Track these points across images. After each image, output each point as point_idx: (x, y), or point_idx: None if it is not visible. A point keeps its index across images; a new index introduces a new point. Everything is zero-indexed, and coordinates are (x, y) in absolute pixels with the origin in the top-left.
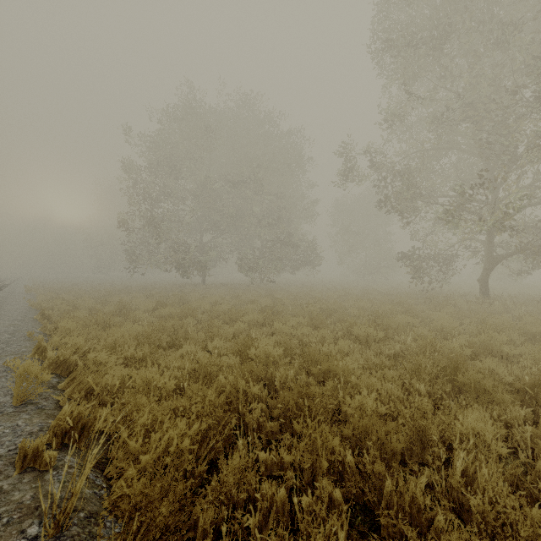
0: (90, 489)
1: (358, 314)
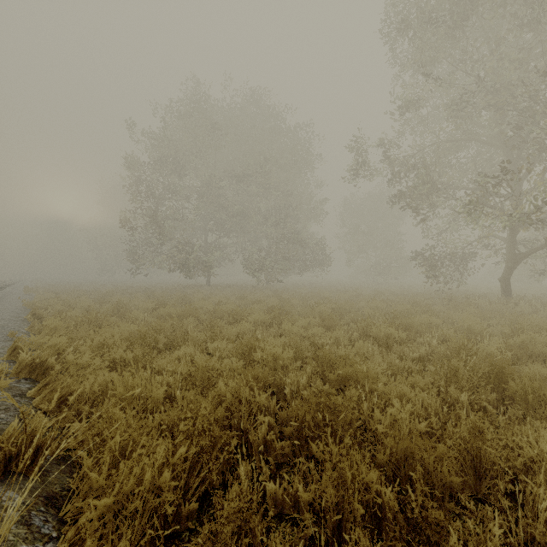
0: (30, 544)
1: (373, 315)
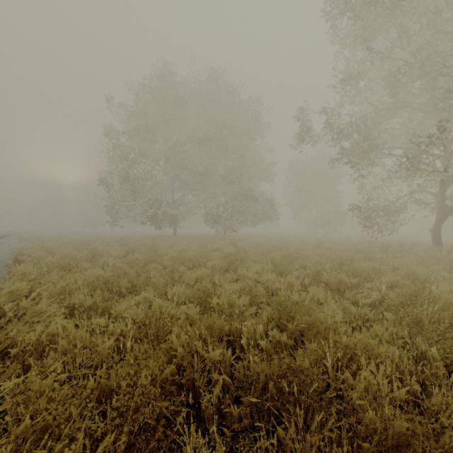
0: None
1: (321, 261)
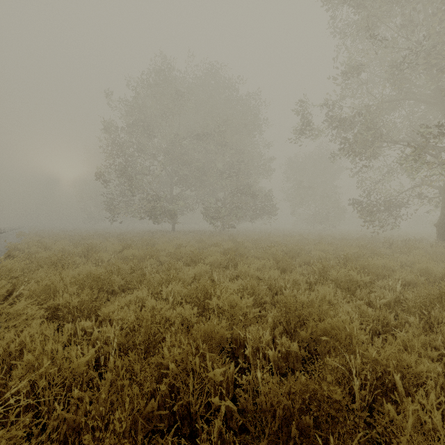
0: None
1: (324, 257)
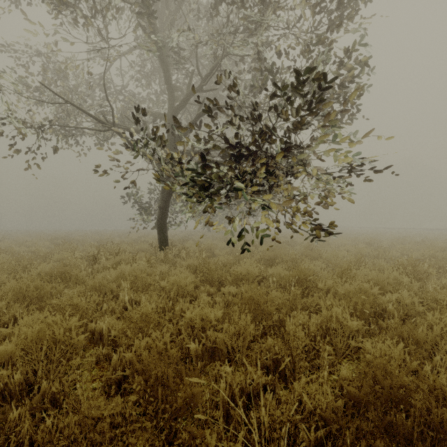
0: None
1: None
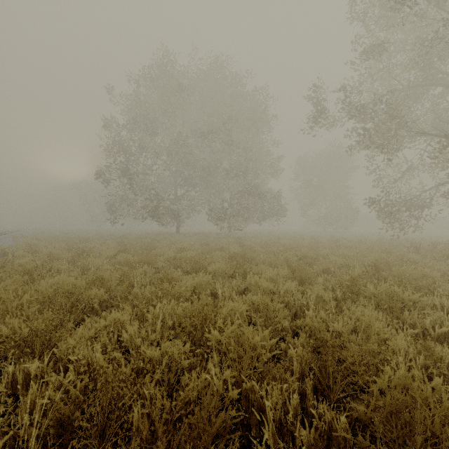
0: None
1: (347, 264)
